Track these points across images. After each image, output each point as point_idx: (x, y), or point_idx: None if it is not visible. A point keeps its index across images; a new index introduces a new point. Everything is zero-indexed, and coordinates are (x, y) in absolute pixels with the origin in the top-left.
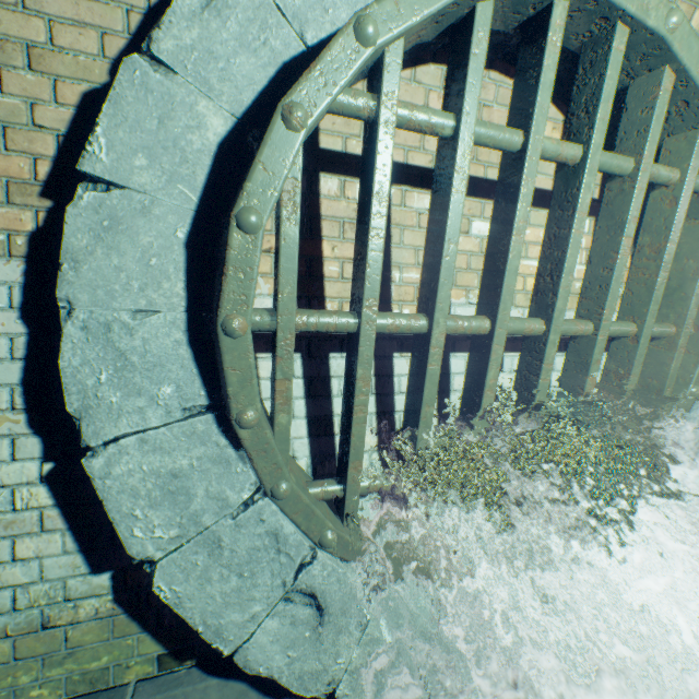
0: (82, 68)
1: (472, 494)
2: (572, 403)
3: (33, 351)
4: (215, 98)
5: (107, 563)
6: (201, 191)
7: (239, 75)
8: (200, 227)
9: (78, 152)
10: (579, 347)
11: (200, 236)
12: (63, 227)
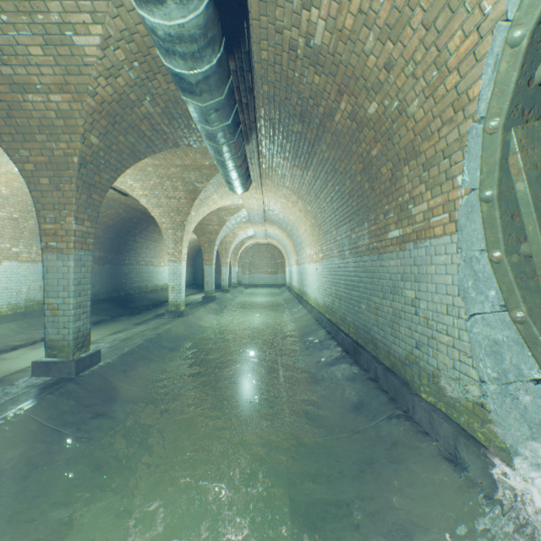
0: None
1: None
2: None
3: None
4: None
5: None
6: None
7: None
8: None
9: None
10: None
11: None
12: None
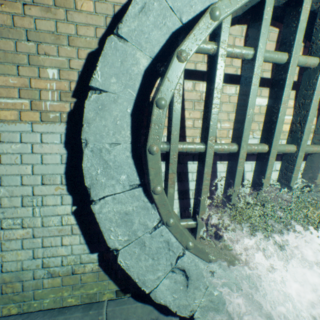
0: (88, 43)
1: (257, 229)
2: (309, 186)
3: (69, 160)
4: (143, 51)
5: (96, 249)
6: (137, 91)
7: (153, 40)
8: (136, 107)
9: (85, 78)
10: (313, 159)
11: (136, 111)
12: (80, 109)
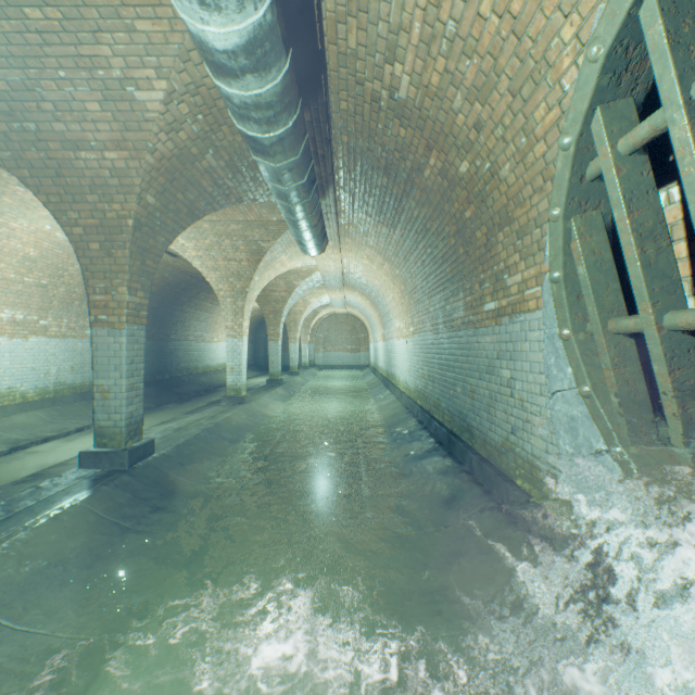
0: None
1: None
2: None
3: None
4: None
5: None
6: None
7: None
8: None
9: None
10: None
11: None
12: None
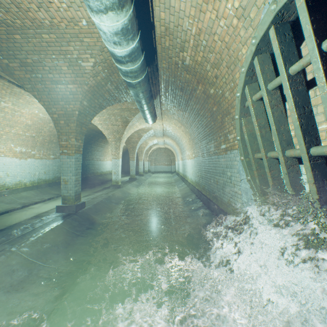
0: None
1: (326, 241)
2: None
3: None
4: None
5: None
6: None
7: None
8: None
9: None
10: None
11: None
12: None
